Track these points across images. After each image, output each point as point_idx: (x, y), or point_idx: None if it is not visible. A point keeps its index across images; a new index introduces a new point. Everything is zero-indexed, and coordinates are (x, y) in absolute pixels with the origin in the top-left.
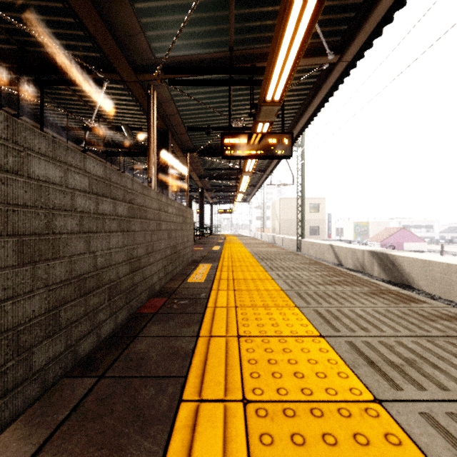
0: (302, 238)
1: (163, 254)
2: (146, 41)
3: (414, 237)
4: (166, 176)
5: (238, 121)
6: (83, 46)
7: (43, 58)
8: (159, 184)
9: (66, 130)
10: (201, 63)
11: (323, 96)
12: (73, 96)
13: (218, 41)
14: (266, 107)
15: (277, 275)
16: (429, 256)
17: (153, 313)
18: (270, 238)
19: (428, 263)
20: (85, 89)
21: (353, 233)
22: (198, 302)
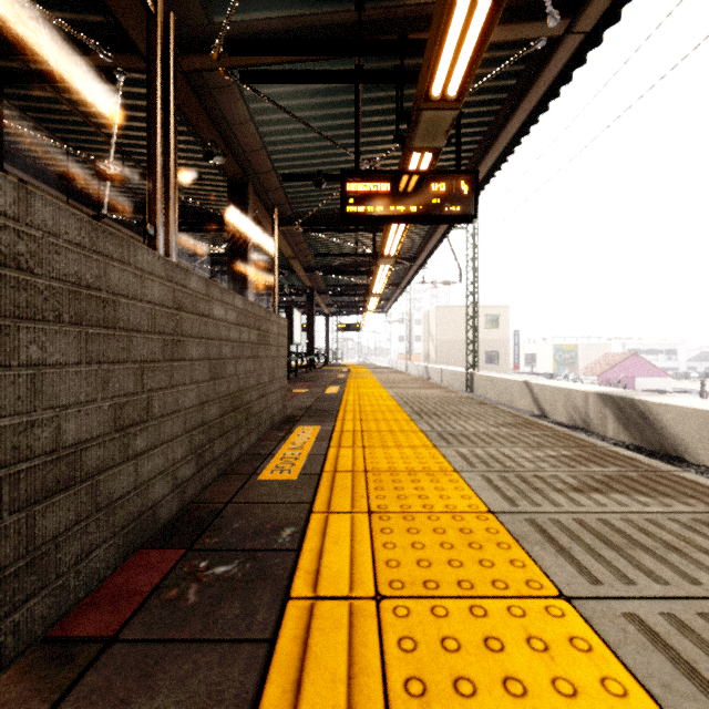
0: (475, 370)
1: (195, 418)
2: None
3: (652, 368)
4: (244, 261)
5: (371, 164)
6: None
7: None
8: (231, 276)
9: (65, 179)
10: (302, 36)
11: (529, 111)
12: (73, 114)
13: None
14: (430, 113)
15: (462, 459)
16: None
17: (105, 636)
18: (421, 369)
19: None
20: (91, 99)
21: (552, 361)
22: (268, 569)
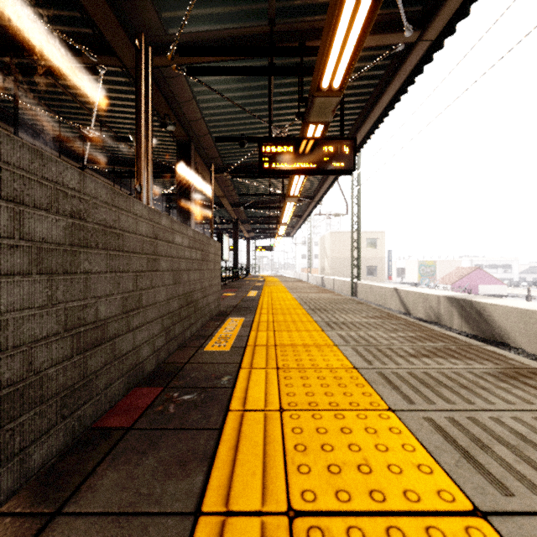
0: (358, 280)
1: (164, 309)
2: (153, 7)
3: (491, 279)
4: (188, 200)
5: (280, 129)
6: (68, 16)
7: (14, 35)
8: (179, 211)
9: (58, 141)
10: (231, 43)
11: (394, 93)
12: (65, 94)
13: (254, 9)
14: (321, 99)
15: (341, 338)
16: (529, 304)
17: (126, 427)
18: (318, 280)
19: (530, 313)
20: (79, 84)
21: (417, 274)
22: (215, 397)
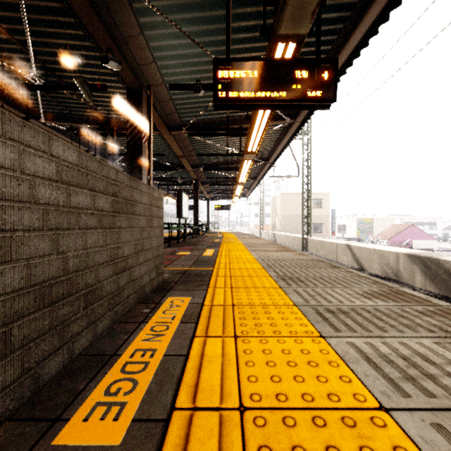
0: (308, 236)
1: None
2: None
3: (424, 234)
4: (140, 152)
5: None
6: None
7: None
8: (129, 164)
9: (1, 89)
10: None
11: (370, 23)
12: None
13: None
14: None
15: (374, 369)
16: None
17: None
18: (270, 235)
19: None
20: (9, 15)
21: (356, 230)
22: None
